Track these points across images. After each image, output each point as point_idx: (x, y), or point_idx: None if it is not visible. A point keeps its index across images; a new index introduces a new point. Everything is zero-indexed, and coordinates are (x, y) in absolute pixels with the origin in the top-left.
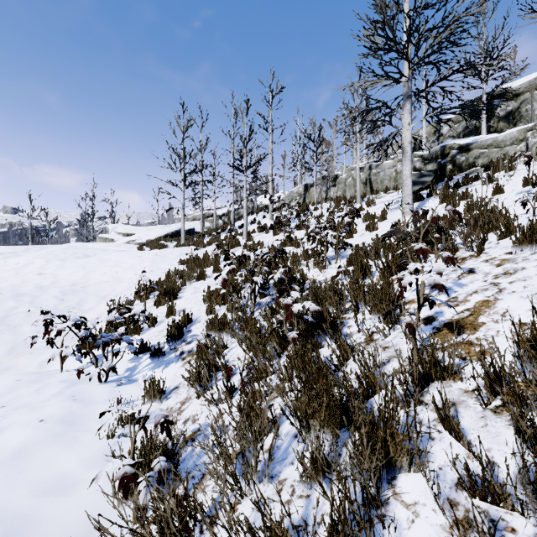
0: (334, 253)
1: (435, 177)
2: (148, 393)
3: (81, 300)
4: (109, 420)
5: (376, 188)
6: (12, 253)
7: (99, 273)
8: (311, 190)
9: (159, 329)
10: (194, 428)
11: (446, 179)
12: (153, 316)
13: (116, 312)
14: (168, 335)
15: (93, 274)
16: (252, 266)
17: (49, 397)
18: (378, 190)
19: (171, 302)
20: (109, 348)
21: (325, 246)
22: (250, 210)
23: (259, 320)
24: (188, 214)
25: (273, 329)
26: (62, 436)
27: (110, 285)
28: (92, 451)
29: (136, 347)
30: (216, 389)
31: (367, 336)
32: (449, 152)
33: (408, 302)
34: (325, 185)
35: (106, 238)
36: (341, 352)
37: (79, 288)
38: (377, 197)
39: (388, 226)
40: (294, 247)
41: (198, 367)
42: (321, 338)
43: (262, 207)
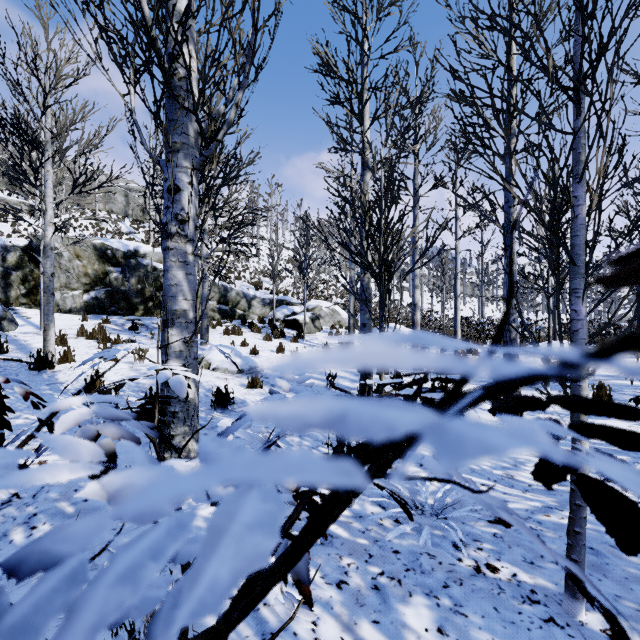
0: None
1: None
2: None
3: None
4: None
5: None
6: None
7: None
8: None
9: None
10: None
11: None
12: None
13: None
14: None
15: None
16: None
17: None
18: None
19: None
20: None
21: None
22: None
23: None
24: None
25: None
26: None
27: None
28: None
29: None
30: None
31: None
32: None
33: None
34: None
35: None
36: None
37: None
38: None
39: None
40: None
41: None
42: None
43: None
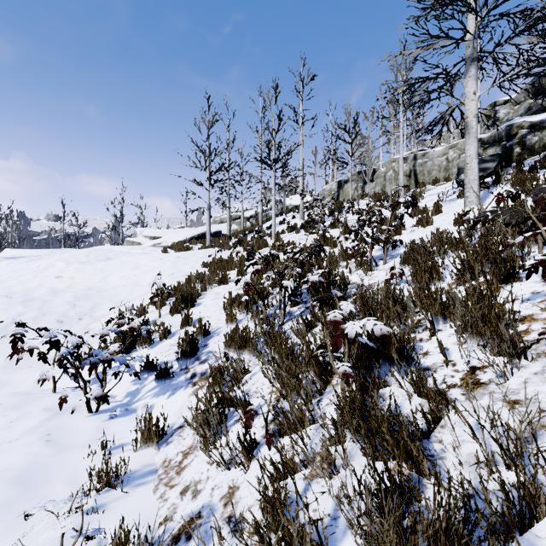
0: (379, 253)
1: (499, 162)
2: (141, 436)
3: (95, 306)
4: (82, 479)
5: (422, 180)
6: (36, 256)
7: (117, 276)
8: (345, 187)
9: (172, 342)
10: (193, 509)
11: (518, 163)
12: (166, 327)
13: (114, 323)
14: (179, 350)
15: (111, 278)
16: (281, 268)
17: (19, 434)
18: (425, 183)
19: (186, 310)
20: (113, 364)
21: (371, 243)
22: (279, 211)
23: (291, 336)
24: (215, 216)
25: (311, 355)
26: (5, 510)
27: (127, 290)
28: (39, 544)
29: (141, 365)
30: (231, 438)
31: (463, 373)
32: (517, 132)
33: (522, 319)
34: (362, 181)
35: (134, 242)
36: (432, 406)
37: (94, 292)
38: (425, 190)
39: (446, 220)
40: (330, 247)
41: (207, 402)
42: (383, 370)
43: (291, 208)
